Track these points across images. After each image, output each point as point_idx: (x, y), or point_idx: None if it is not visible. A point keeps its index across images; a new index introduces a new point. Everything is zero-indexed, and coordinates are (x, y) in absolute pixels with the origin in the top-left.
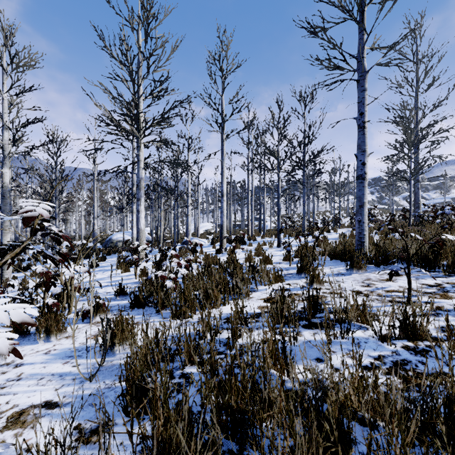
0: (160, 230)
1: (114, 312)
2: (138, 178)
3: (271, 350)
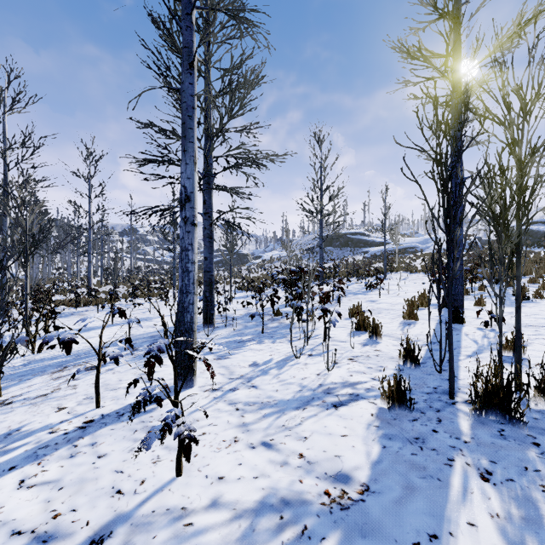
0: None
1: None
2: None
3: None
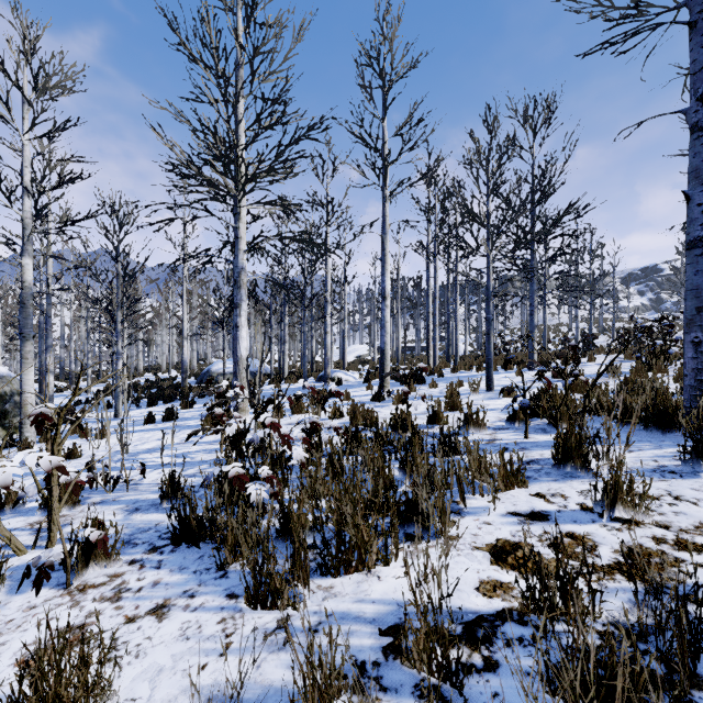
0: (283, 357)
1: (135, 552)
2: (237, 268)
3: None
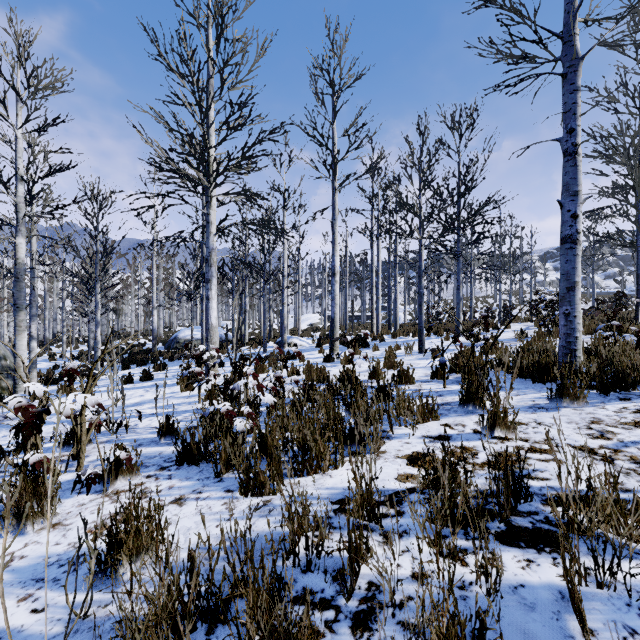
0: (244, 325)
1: (148, 470)
2: (208, 248)
3: (445, 635)
